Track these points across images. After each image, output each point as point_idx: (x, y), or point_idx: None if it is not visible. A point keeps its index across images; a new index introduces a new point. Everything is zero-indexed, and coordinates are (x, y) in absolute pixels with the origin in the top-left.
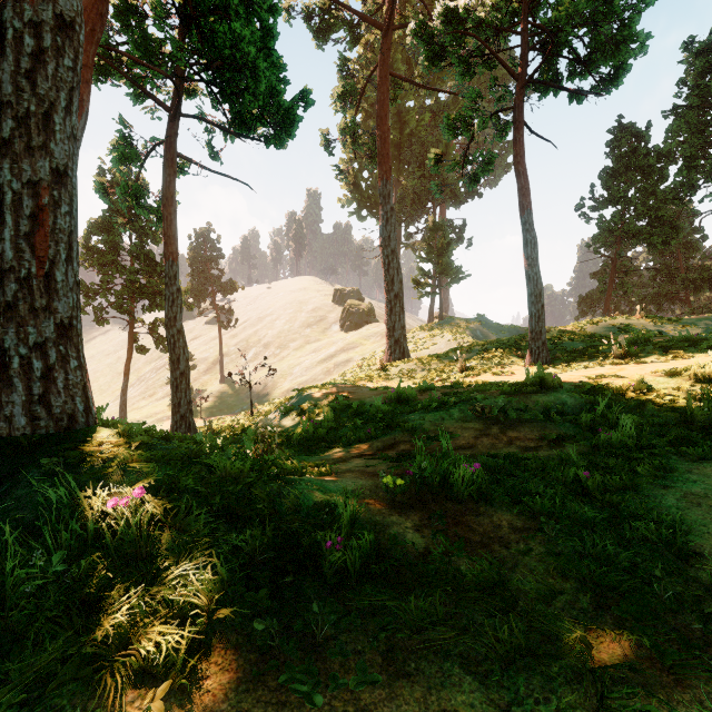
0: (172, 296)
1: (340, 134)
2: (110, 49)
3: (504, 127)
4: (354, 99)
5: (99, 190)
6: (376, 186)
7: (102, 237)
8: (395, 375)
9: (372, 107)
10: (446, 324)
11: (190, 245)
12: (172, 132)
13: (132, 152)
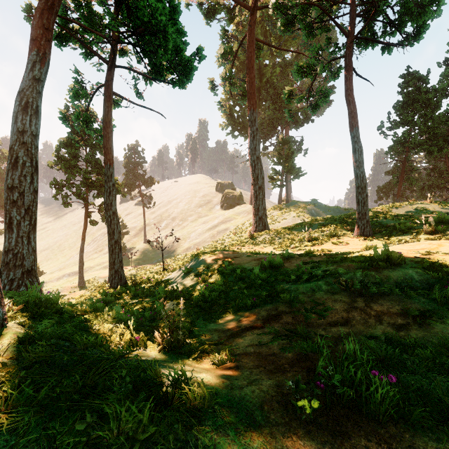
0: (109, 189)
1: (222, 80)
2: (65, 18)
3: (337, 70)
4: (231, 57)
5: (62, 118)
6: (244, 116)
7: (67, 150)
8: (260, 242)
9: (241, 64)
10: (291, 205)
11: (125, 155)
12: (110, 78)
13: (83, 92)
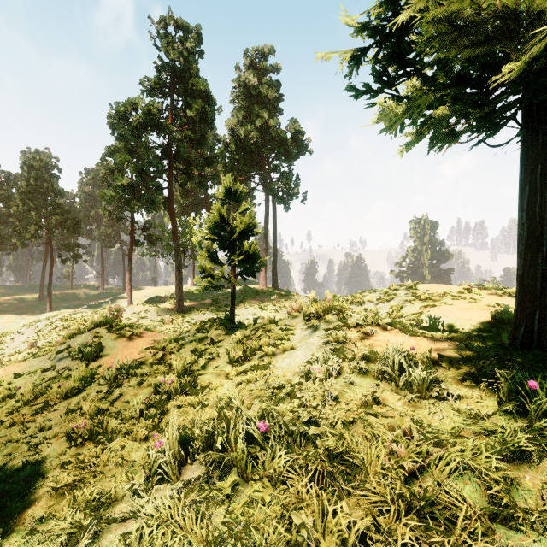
0: None
1: None
2: None
3: None
4: None
5: None
6: None
7: None
8: None
9: None
10: None
11: None
12: None
13: None
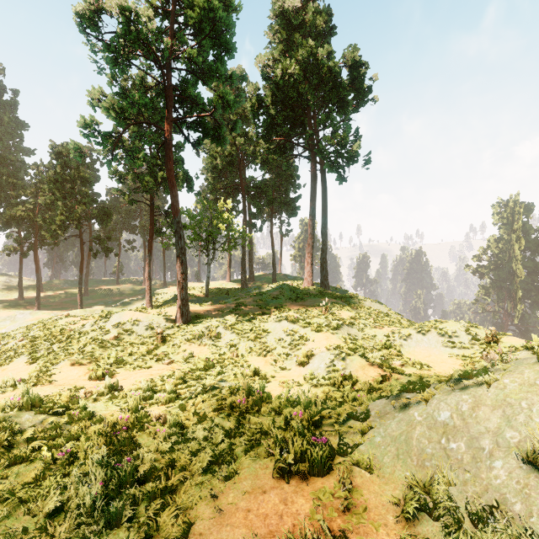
0: None
1: None
2: None
3: None
4: None
5: None
6: None
7: None
8: None
9: None
10: None
11: None
12: None
13: None
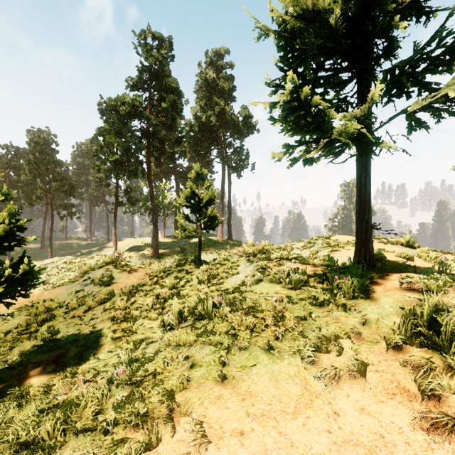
0: None
1: None
2: None
3: None
4: None
5: None
6: None
7: None
8: None
9: None
10: None
11: None
12: None
13: None
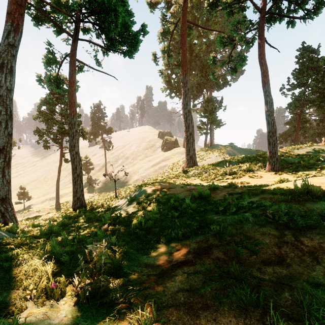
0: (73, 134)
1: (162, 53)
2: None
3: (251, 40)
4: (168, 35)
5: (39, 80)
6: (179, 81)
7: (46, 106)
8: (191, 175)
9: (176, 43)
10: (214, 148)
11: (91, 111)
12: (74, 48)
13: (53, 59)
